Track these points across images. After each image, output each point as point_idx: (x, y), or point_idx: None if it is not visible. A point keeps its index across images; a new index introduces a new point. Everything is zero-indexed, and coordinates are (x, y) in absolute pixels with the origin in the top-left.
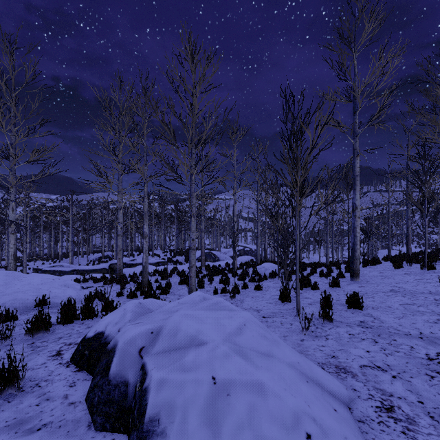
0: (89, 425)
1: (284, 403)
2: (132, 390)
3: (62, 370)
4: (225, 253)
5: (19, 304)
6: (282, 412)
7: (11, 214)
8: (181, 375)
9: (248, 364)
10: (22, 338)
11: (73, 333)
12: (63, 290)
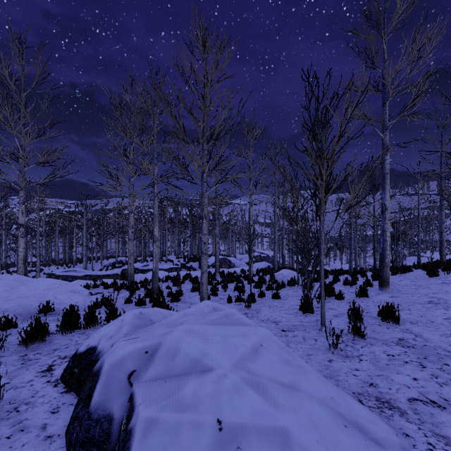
0: None
1: None
2: (116, 427)
3: (48, 390)
4: (240, 259)
5: (22, 310)
6: None
7: (20, 217)
8: (176, 415)
9: (266, 402)
10: (16, 349)
11: (70, 345)
12: (69, 296)
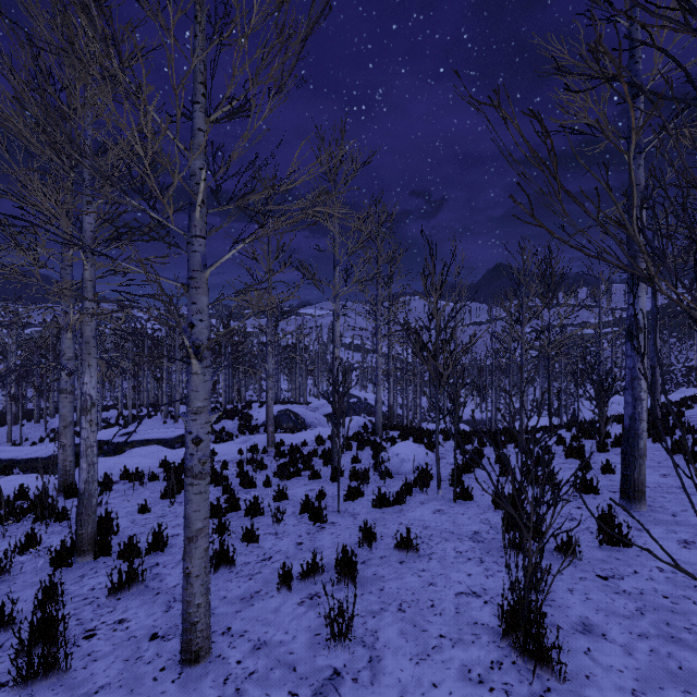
0: None
1: None
2: None
3: None
4: (315, 408)
5: None
6: None
7: None
8: None
9: None
10: None
11: None
12: None
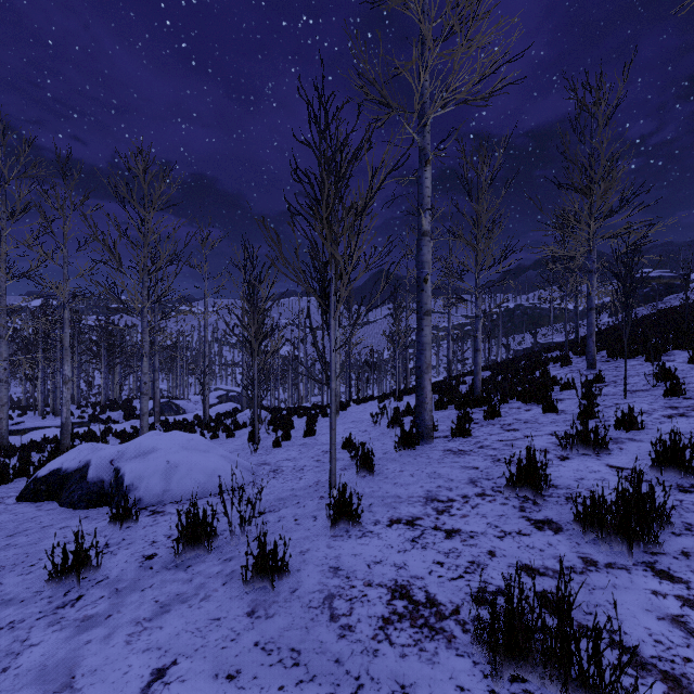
0: (75, 510)
1: (209, 466)
2: (108, 483)
3: (16, 505)
4: (196, 402)
5: None
6: (208, 469)
7: None
8: (147, 463)
9: (191, 454)
10: None
11: None
12: None
